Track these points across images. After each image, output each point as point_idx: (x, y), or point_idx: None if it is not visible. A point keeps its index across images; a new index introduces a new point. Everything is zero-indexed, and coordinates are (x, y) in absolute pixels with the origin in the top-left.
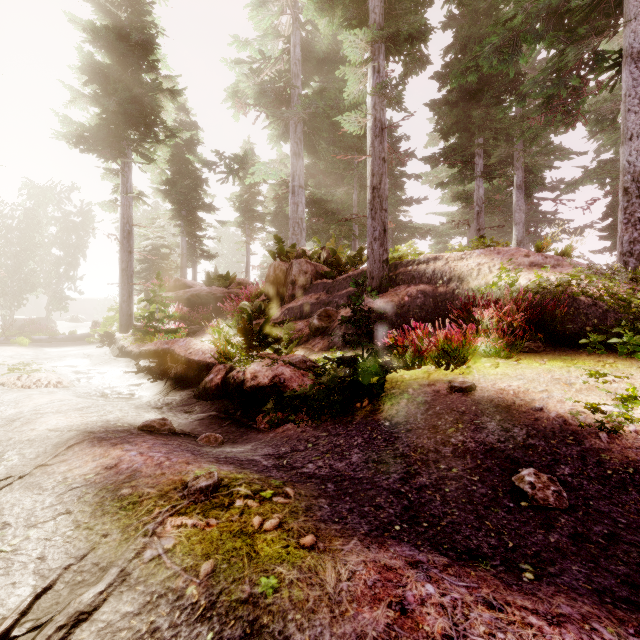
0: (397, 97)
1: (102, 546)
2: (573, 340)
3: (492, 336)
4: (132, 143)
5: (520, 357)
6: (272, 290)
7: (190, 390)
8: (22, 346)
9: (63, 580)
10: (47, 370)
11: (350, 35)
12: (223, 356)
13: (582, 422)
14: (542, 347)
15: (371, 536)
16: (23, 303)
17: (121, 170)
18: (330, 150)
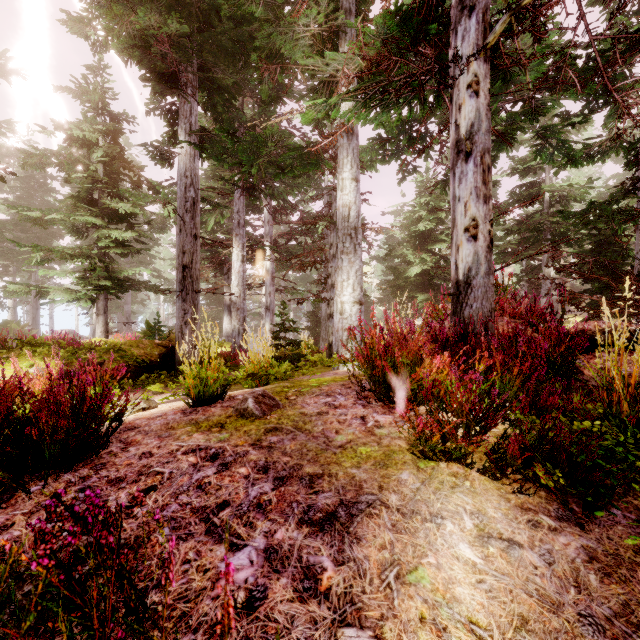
0: None
1: None
2: None
3: None
4: None
5: None
6: None
7: None
8: None
9: None
10: None
11: None
12: None
13: None
14: None
15: None
16: None
17: None
18: None
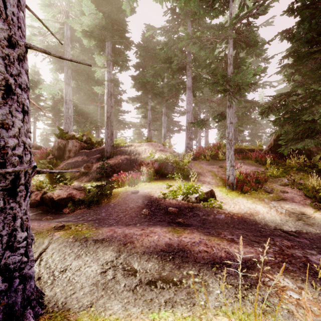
0: (117, 85)
1: (38, 240)
2: (166, 175)
3: (144, 176)
4: None
5: (152, 181)
6: (57, 153)
7: None
8: None
9: (32, 247)
10: None
11: (98, 56)
12: (39, 187)
13: (159, 197)
14: (159, 178)
15: (108, 226)
16: None
17: None
18: (87, 88)
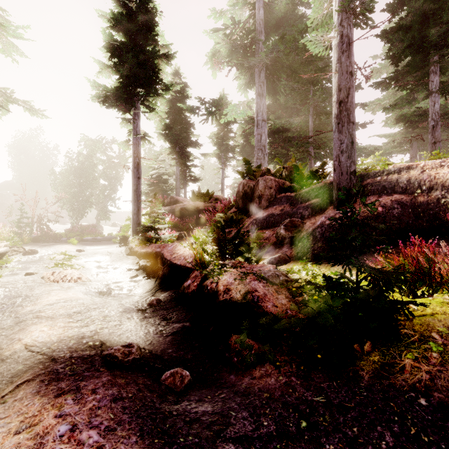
0: (367, 7)
1: None
2: None
3: None
4: (140, 99)
5: None
6: (241, 203)
7: (172, 291)
8: (73, 245)
9: None
10: (79, 265)
11: None
12: (199, 264)
13: None
14: None
15: None
16: (83, 215)
17: (132, 118)
18: (289, 85)
